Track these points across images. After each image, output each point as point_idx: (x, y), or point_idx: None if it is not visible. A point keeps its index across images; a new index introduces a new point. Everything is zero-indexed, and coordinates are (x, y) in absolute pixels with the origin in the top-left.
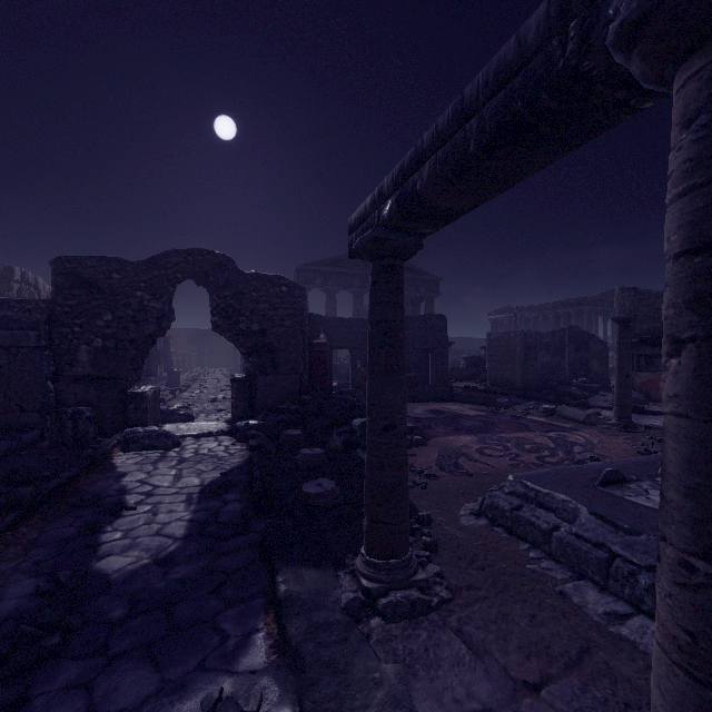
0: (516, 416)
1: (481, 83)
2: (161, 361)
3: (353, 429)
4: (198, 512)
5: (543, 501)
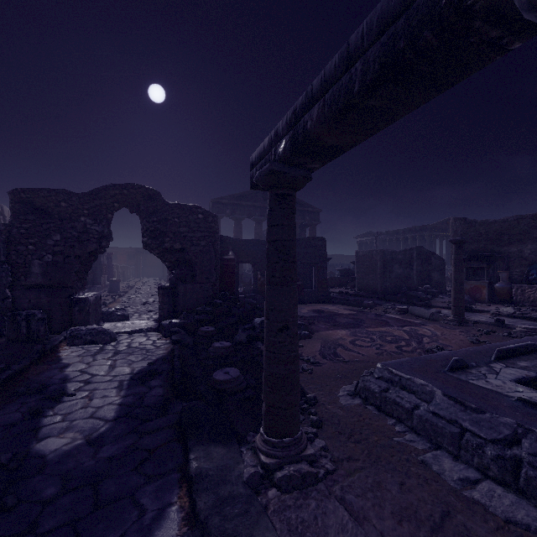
0: (379, 314)
1: (365, 30)
2: (104, 272)
3: (254, 326)
4: (127, 396)
5: (405, 384)
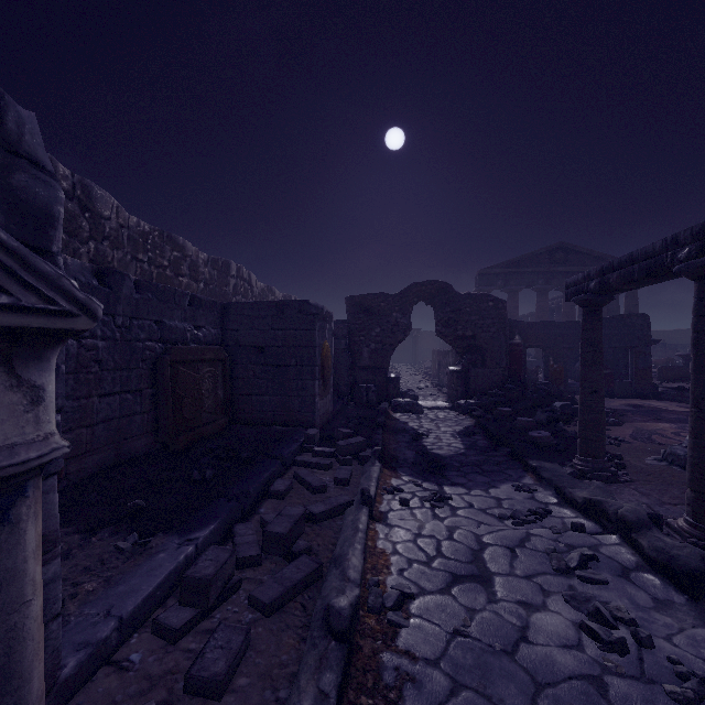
0: None
1: (639, 253)
2: None
3: (553, 410)
4: (464, 441)
5: None
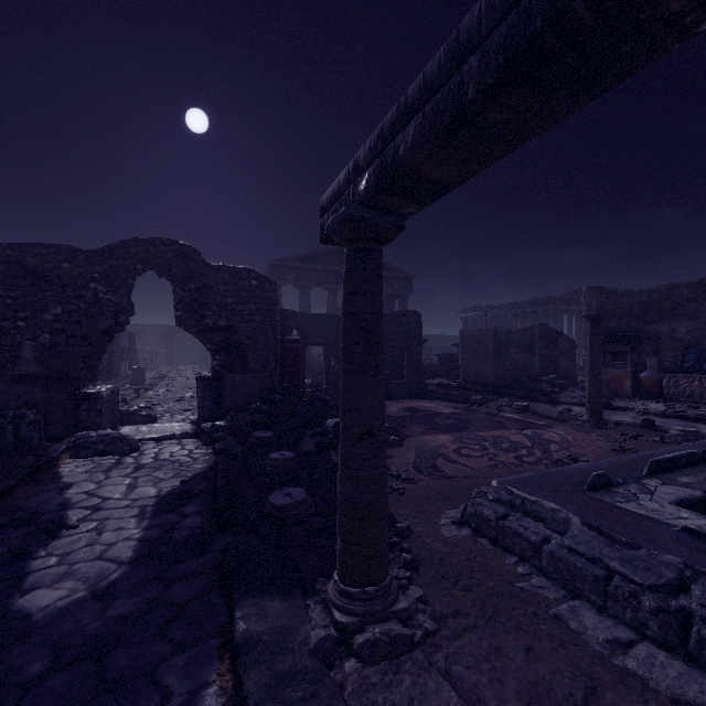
0: (491, 413)
1: (483, 10)
2: (125, 358)
3: (326, 430)
4: (151, 529)
5: (530, 509)
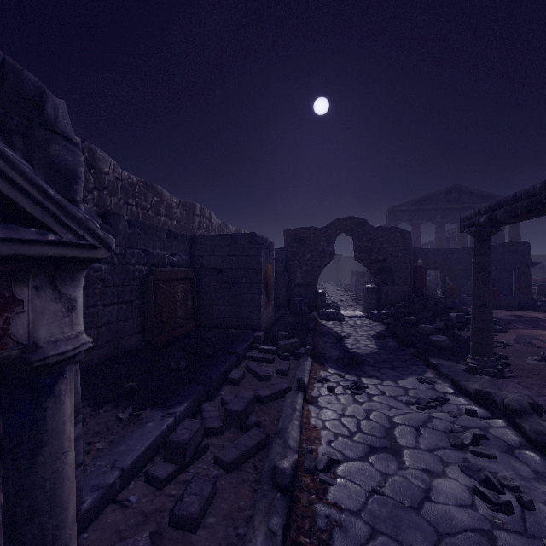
0: None
1: (522, 193)
2: None
3: (450, 319)
4: (377, 343)
5: None
